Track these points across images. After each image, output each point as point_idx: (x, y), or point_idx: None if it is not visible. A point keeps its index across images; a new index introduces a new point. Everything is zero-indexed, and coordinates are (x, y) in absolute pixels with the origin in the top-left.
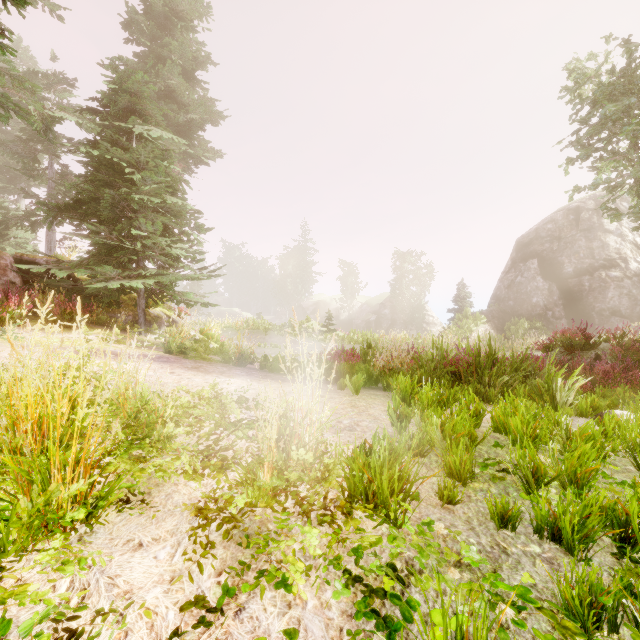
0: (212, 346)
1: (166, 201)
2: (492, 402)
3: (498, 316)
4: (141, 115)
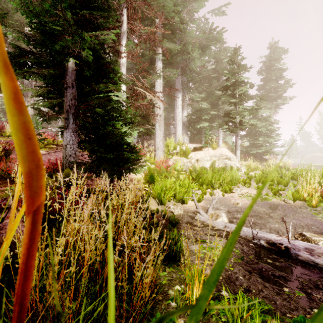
0: None
1: (268, 129)
2: None
3: None
4: (261, 107)
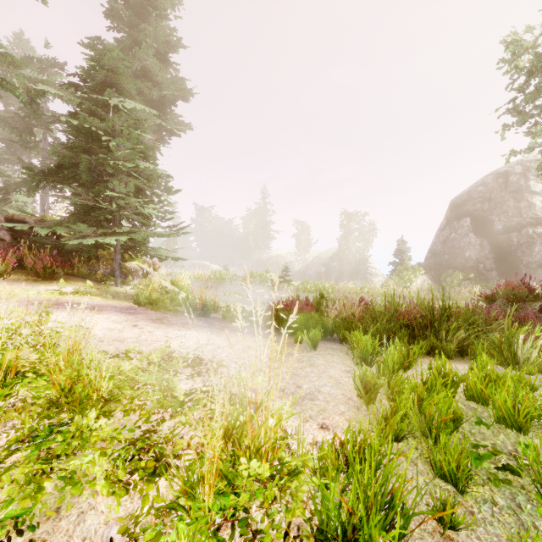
0: (182, 295)
1: (139, 166)
2: (449, 357)
3: (435, 268)
4: (117, 89)
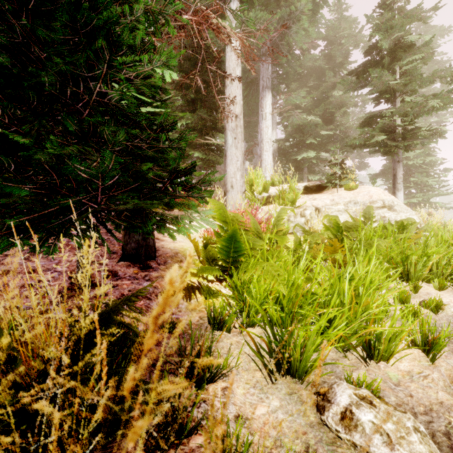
0: None
1: (425, 161)
2: None
3: None
4: None
